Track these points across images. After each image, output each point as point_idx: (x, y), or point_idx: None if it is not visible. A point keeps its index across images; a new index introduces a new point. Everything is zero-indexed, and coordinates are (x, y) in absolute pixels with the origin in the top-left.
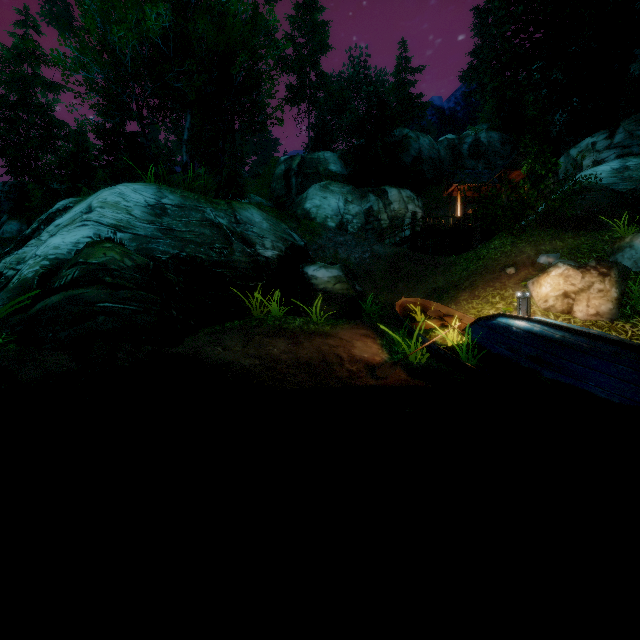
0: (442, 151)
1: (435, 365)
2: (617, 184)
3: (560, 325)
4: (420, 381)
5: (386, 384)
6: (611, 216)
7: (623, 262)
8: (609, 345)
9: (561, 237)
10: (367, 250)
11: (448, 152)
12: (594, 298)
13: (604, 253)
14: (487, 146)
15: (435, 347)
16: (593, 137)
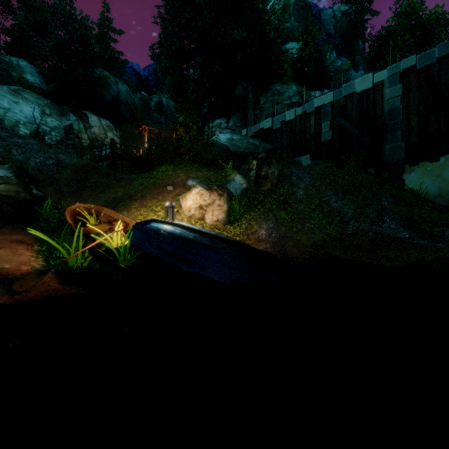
0: (136, 100)
1: (98, 267)
2: (229, 147)
3: (193, 228)
4: (73, 288)
5: (24, 299)
6: (226, 162)
7: (230, 189)
8: (221, 242)
9: (201, 170)
10: (51, 157)
11: (141, 103)
12: (216, 210)
13: (222, 183)
14: (167, 108)
15: (96, 250)
16: (220, 120)
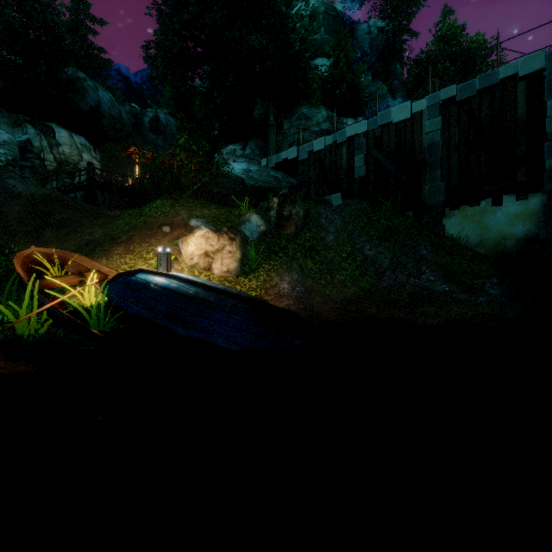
0: (124, 114)
1: (61, 334)
2: (245, 179)
3: (195, 281)
4: (21, 364)
5: None
6: (240, 198)
7: (245, 232)
8: (230, 298)
9: (208, 207)
10: None
11: (130, 117)
12: (226, 258)
13: (235, 224)
14: (166, 126)
15: (57, 312)
16: (234, 145)
